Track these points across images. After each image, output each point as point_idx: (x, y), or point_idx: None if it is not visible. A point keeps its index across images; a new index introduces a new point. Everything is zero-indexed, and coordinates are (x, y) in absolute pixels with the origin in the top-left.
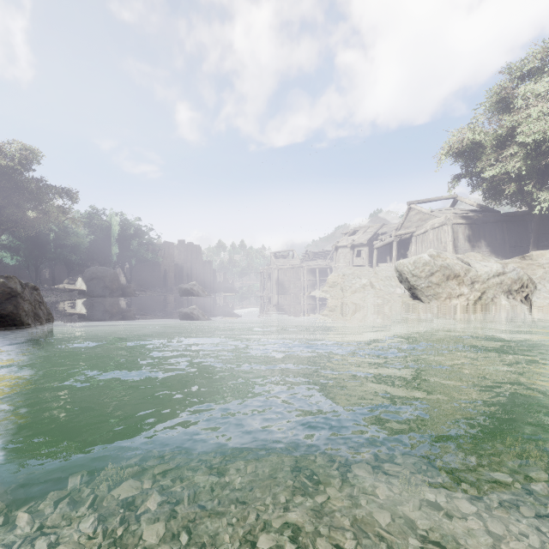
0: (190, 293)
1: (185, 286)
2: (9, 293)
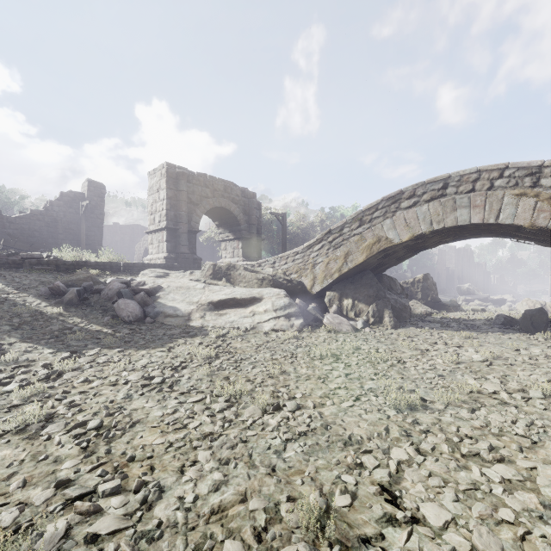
0: (467, 292)
1: (462, 286)
2: (435, 284)
